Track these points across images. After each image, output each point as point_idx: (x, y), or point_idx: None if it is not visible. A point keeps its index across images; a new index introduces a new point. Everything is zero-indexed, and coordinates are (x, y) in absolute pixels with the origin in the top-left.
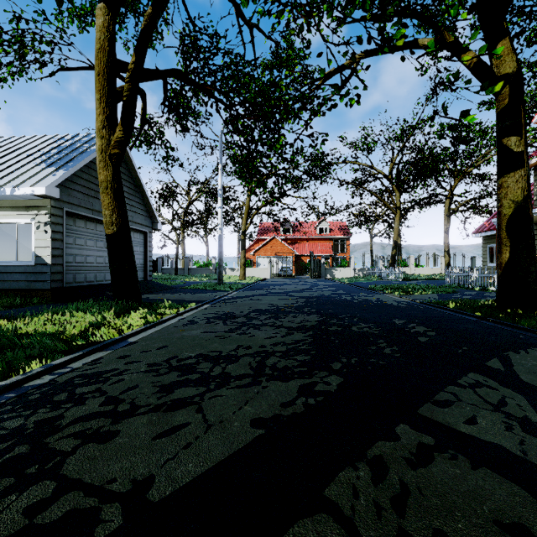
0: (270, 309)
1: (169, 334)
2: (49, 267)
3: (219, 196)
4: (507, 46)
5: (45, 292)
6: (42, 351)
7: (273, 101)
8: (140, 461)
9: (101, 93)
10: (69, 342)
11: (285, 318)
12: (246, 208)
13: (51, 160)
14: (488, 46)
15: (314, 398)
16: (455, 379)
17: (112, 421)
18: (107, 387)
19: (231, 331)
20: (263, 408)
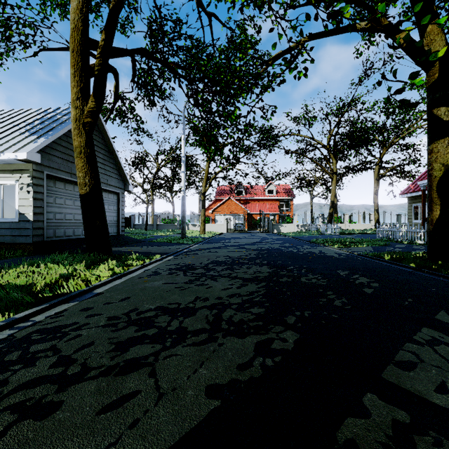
0: (226, 260)
1: (133, 285)
2: (31, 223)
3: (182, 162)
4: (436, 27)
5: (28, 245)
6: (8, 304)
7: (228, 76)
8: (77, 448)
9: (75, 68)
10: (37, 294)
11: (240, 269)
12: (205, 173)
13: (34, 130)
14: (431, 16)
15: (271, 359)
16: (410, 335)
17: (57, 388)
18: (63, 344)
19: (190, 282)
20: (219, 371)
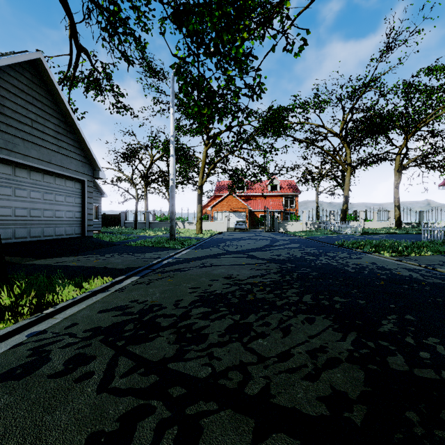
0: (229, 292)
1: None
2: None
3: (171, 143)
4: None
5: None
6: None
7: None
8: None
9: None
10: None
11: (266, 336)
12: (202, 163)
13: None
14: None
15: None
16: None
17: None
18: None
19: None
20: None
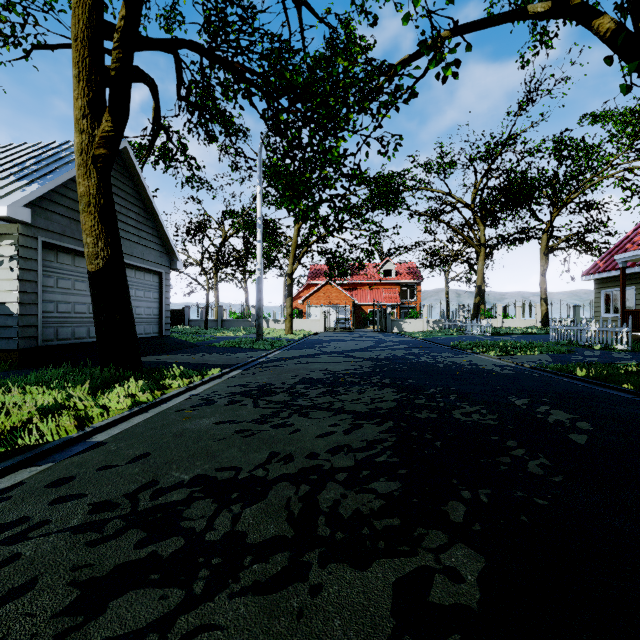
0: (324, 378)
1: (162, 426)
2: (16, 318)
3: (258, 227)
4: None
5: (11, 353)
6: None
7: (328, 86)
8: None
9: (79, 67)
10: None
11: (347, 394)
12: (293, 244)
13: (24, 172)
14: None
15: None
16: None
17: None
18: None
19: (263, 419)
20: None
